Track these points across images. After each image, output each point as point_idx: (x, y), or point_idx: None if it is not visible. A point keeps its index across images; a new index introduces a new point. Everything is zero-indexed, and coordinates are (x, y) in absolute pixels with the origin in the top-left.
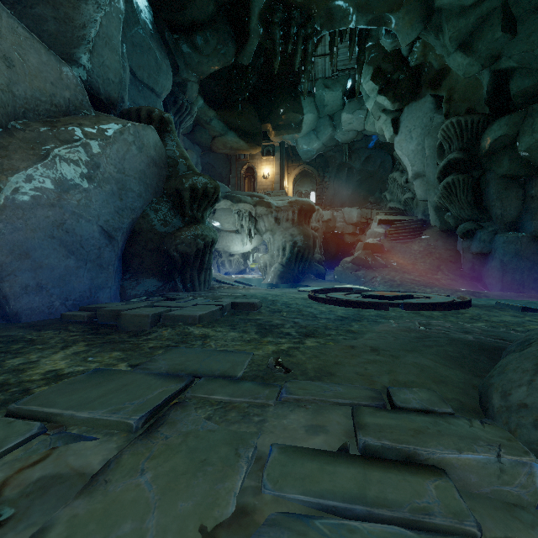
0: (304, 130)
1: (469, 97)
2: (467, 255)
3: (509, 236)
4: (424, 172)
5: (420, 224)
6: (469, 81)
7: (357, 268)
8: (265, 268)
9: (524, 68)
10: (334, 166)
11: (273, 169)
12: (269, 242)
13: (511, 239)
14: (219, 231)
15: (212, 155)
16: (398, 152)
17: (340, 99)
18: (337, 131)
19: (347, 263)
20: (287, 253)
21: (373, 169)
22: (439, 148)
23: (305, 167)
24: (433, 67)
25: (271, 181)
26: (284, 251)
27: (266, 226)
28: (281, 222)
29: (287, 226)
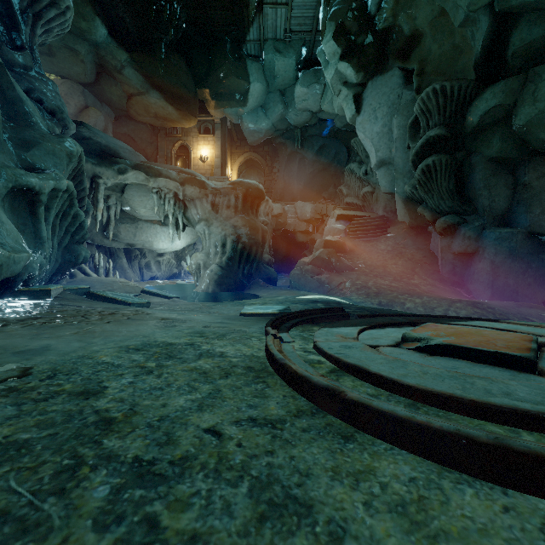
0: (251, 104)
1: (444, 70)
2: (447, 255)
3: (503, 231)
4: (390, 159)
5: (383, 221)
6: (444, 50)
7: (319, 271)
8: (198, 271)
9: (535, 11)
10: (284, 155)
11: (213, 150)
12: (203, 236)
13: (505, 236)
14: (136, 221)
15: (131, 125)
16: (360, 135)
17: (293, 70)
18: (289, 110)
19: (306, 264)
20: (228, 251)
21: (327, 160)
22: (411, 127)
23: (251, 155)
24: (403, 33)
25: (211, 164)
26: (224, 248)
27: (199, 214)
28: (220, 209)
29: (227, 215)
